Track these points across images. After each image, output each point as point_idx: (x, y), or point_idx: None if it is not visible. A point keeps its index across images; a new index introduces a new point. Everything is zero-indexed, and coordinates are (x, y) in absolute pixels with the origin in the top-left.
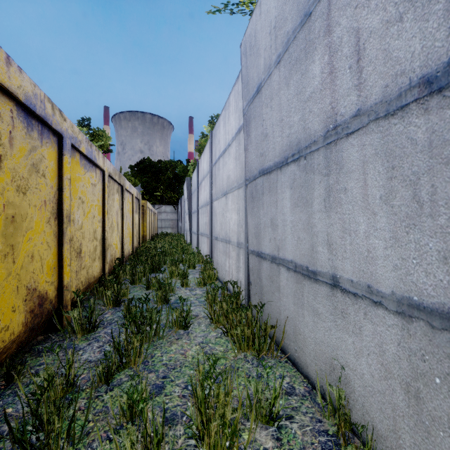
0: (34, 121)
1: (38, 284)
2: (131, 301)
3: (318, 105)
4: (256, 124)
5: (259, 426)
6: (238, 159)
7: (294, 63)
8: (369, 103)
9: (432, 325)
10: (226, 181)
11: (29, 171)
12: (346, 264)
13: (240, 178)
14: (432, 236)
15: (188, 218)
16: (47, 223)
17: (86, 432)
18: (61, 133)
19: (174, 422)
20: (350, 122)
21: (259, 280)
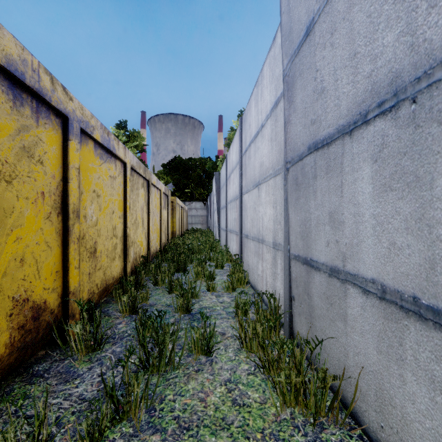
0: (26, 95)
1: (31, 293)
2: (144, 312)
3: None
4: (305, 81)
5: None
6: (274, 140)
7: None
8: None
9: None
10: (259, 169)
11: (18, 156)
12: None
13: (278, 162)
14: None
15: (216, 214)
16: (46, 220)
17: None
18: (65, 114)
19: None
20: None
21: (306, 297)
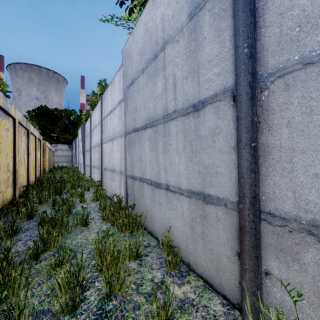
0: None
1: None
2: (44, 212)
3: (160, 102)
4: (131, 102)
5: (131, 261)
6: (120, 119)
7: (150, 76)
8: (178, 108)
9: (196, 198)
10: (112, 131)
11: None
12: (171, 178)
13: (122, 131)
14: (196, 165)
15: (82, 155)
16: None
17: (29, 281)
18: None
19: (84, 269)
20: (172, 114)
21: (133, 193)
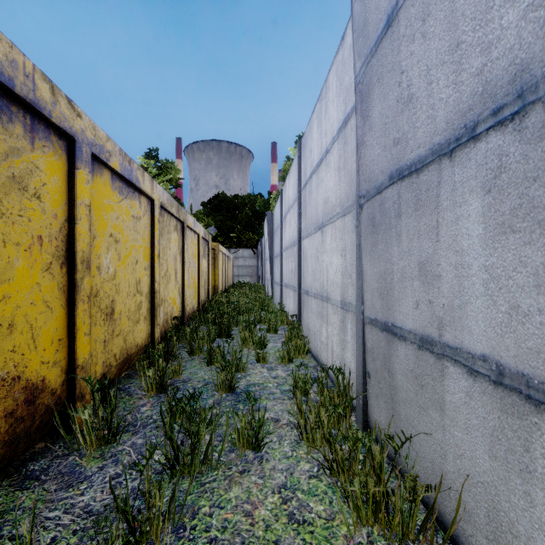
0: (16, 108)
1: (24, 368)
2: (174, 392)
3: None
4: (385, 88)
5: None
6: (342, 169)
7: None
8: None
9: None
10: (322, 207)
11: (4, 188)
12: None
13: (347, 197)
14: None
15: (269, 264)
16: (45, 272)
17: None
18: (71, 135)
19: None
20: None
21: (387, 375)
